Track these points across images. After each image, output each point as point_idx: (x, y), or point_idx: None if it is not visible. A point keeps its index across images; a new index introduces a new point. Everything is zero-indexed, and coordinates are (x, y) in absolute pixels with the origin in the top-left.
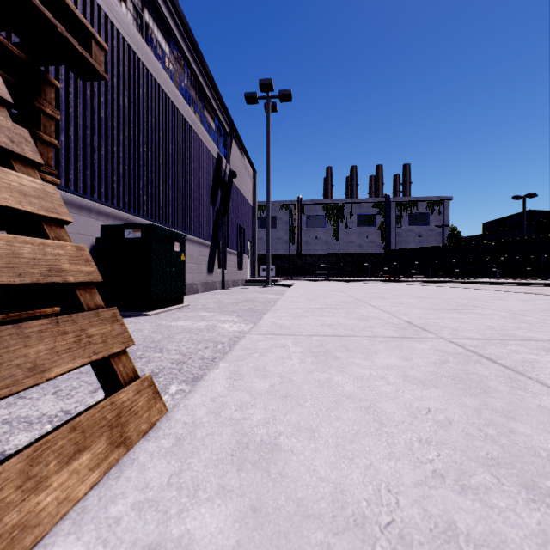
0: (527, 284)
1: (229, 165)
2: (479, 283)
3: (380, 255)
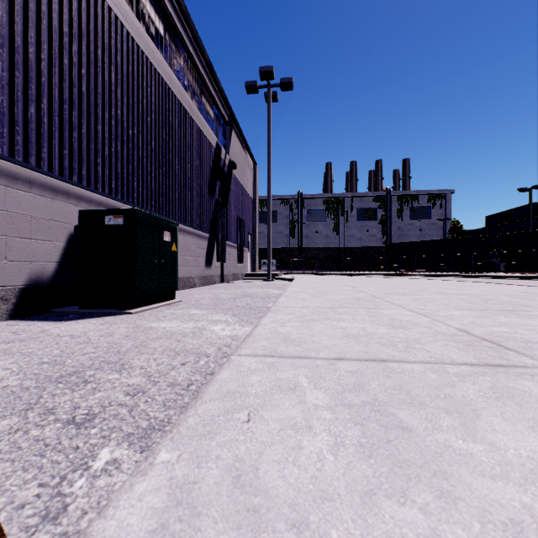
0: (537, 278)
1: (228, 155)
2: (485, 277)
3: (380, 249)
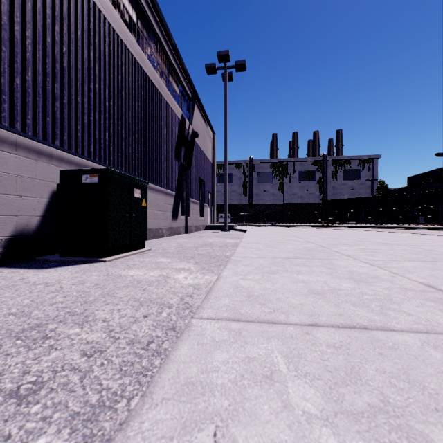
0: None
1: (191, 126)
2: (409, 228)
3: (318, 205)
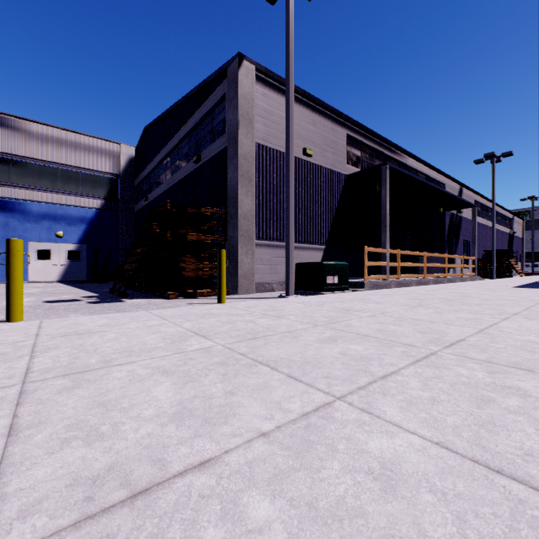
0: None
1: (512, 230)
2: None
3: None
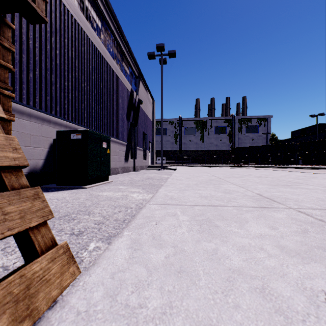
0: (320, 168)
1: (137, 96)
2: (290, 167)
3: (228, 151)
